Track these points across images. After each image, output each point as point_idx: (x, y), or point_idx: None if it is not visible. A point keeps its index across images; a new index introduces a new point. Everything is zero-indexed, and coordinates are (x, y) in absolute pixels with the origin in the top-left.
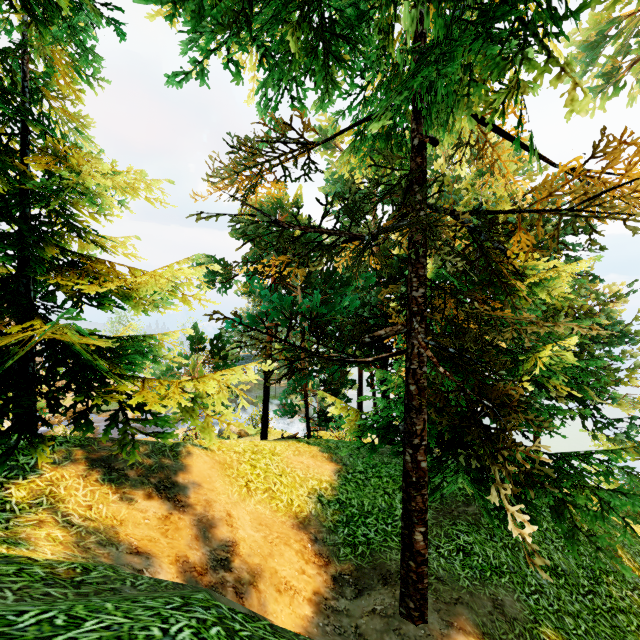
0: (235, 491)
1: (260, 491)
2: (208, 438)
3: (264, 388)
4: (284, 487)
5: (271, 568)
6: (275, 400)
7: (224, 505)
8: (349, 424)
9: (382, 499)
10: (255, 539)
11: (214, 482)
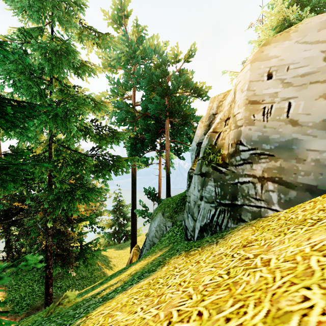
0: None
1: None
2: None
3: None
4: None
5: None
6: None
7: None
8: None
9: (29, 289)
10: None
11: None
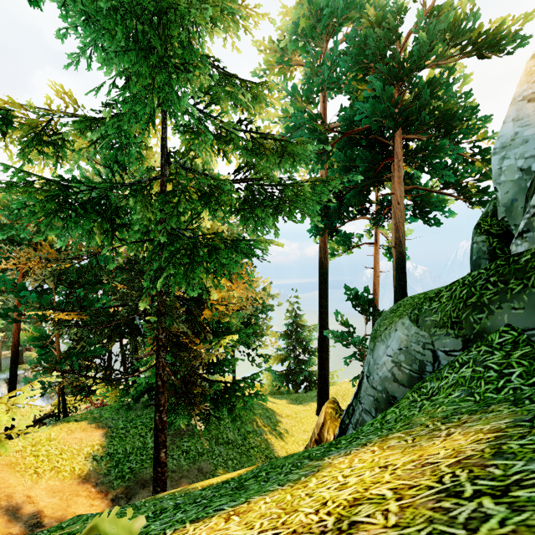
0: (28, 479)
1: (48, 471)
2: (7, 450)
3: (10, 378)
4: (66, 461)
5: (71, 513)
6: (0, 375)
7: (22, 492)
8: (112, 397)
9: (139, 441)
10: (54, 502)
11: (8, 480)
